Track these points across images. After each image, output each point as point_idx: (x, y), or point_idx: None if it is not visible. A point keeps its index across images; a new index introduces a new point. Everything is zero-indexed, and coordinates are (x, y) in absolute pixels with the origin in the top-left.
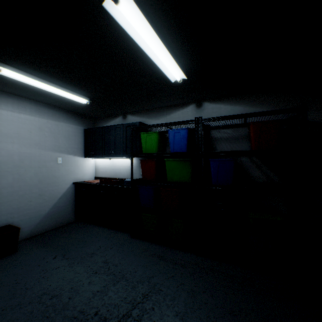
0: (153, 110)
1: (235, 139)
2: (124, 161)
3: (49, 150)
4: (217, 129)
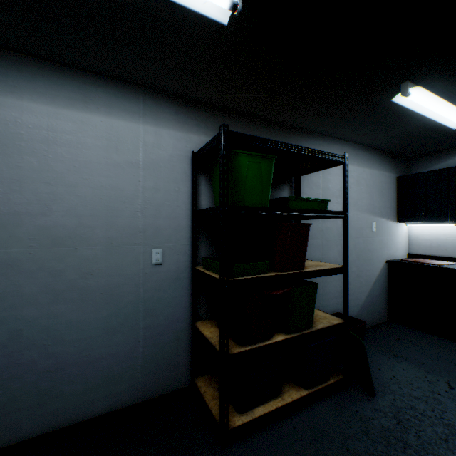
0: None
1: None
2: None
3: (363, 211)
4: None
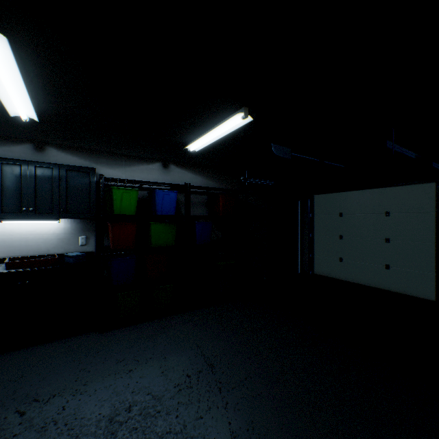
0: (104, 154)
1: (196, 204)
2: (38, 225)
3: None
4: (183, 193)
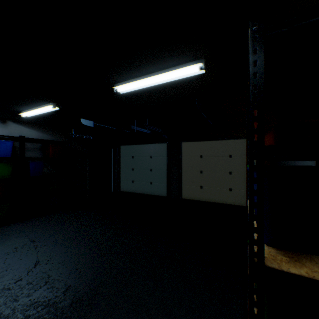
0: None
1: (32, 149)
2: None
3: None
4: None
